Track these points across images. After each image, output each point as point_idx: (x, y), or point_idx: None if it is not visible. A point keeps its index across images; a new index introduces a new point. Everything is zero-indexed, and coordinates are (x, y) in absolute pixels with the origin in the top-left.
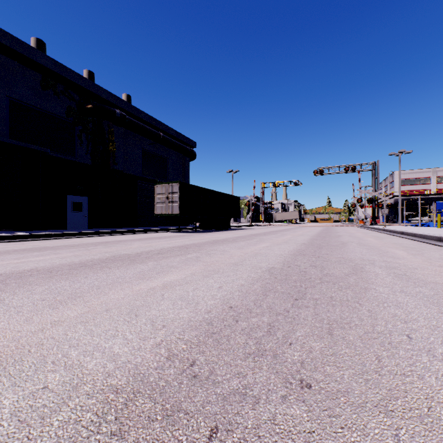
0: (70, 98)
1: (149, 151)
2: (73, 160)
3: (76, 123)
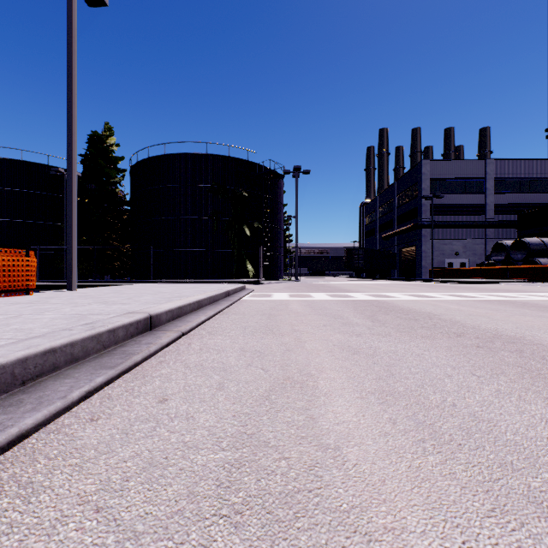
0: None
1: None
2: None
3: None
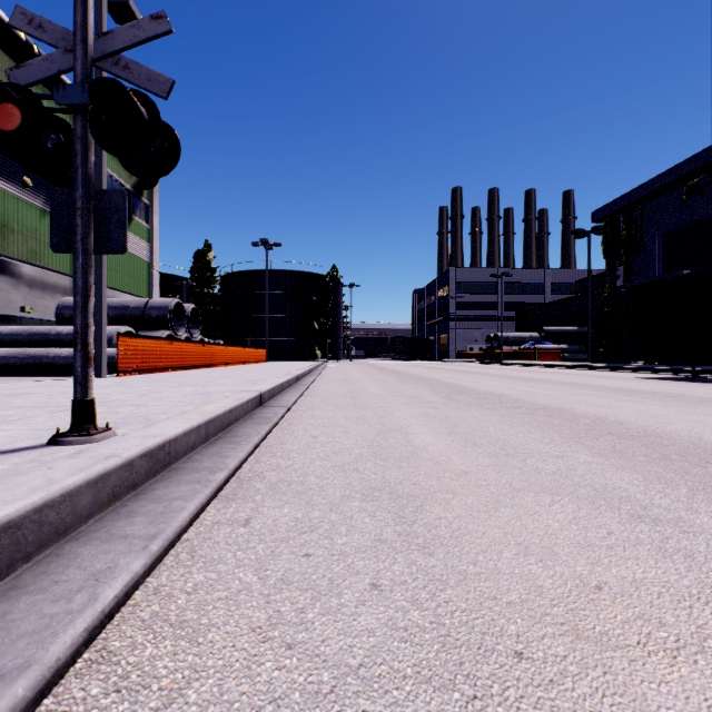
0: None
1: None
2: None
3: None
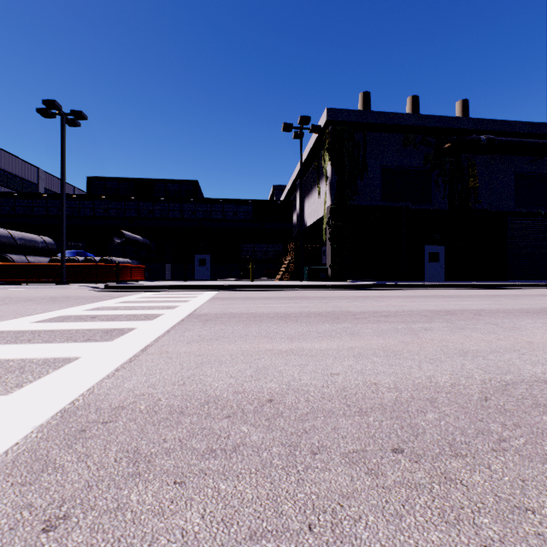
0: (427, 145)
1: (526, 172)
2: (429, 208)
3: (432, 169)
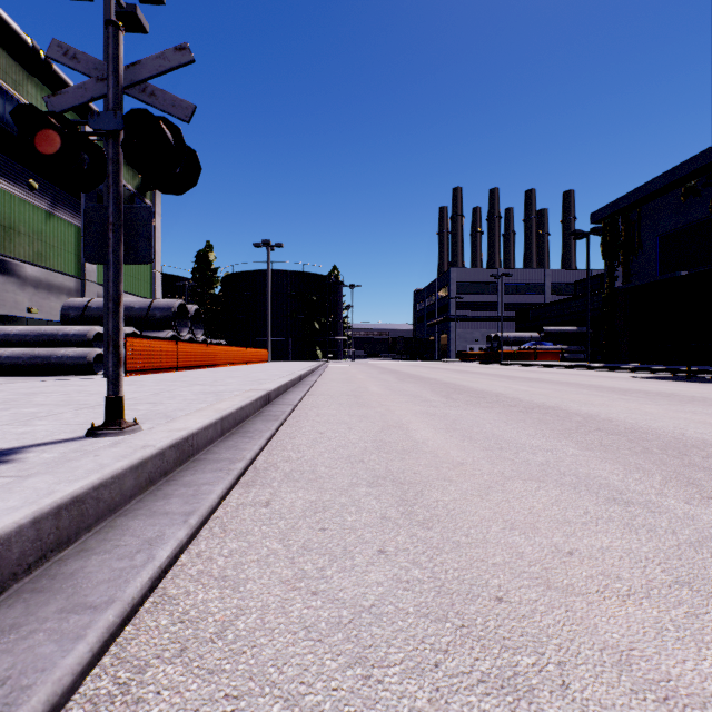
0: None
1: None
2: None
3: None
